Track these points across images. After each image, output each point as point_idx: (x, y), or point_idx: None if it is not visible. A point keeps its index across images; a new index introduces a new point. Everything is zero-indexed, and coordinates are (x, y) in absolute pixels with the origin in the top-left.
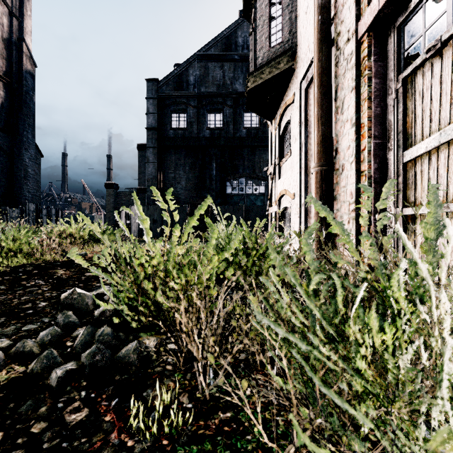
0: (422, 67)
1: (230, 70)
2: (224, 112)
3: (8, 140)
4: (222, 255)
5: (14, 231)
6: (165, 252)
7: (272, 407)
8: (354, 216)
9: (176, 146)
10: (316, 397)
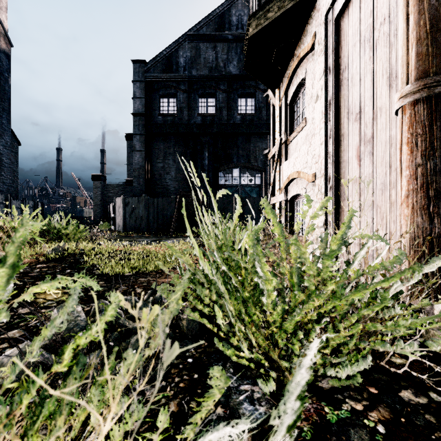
0: None
1: (223, 51)
2: (216, 96)
3: None
4: None
5: None
6: (135, 255)
7: None
8: None
9: (165, 133)
10: None
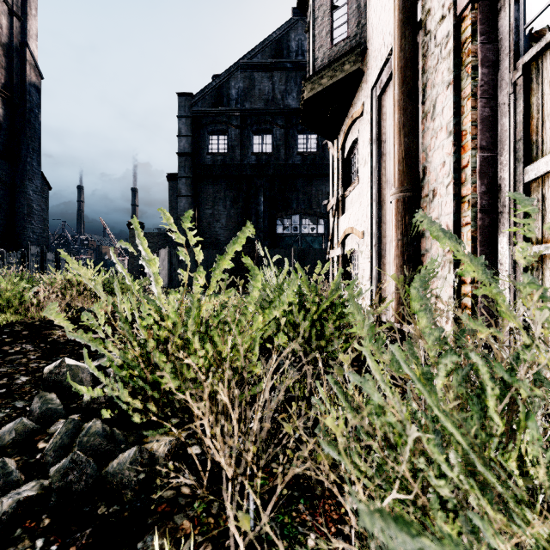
0: None
1: (281, 81)
2: (273, 133)
3: (7, 168)
4: (269, 313)
5: (2, 279)
6: None
7: None
8: (451, 258)
9: (215, 175)
10: None
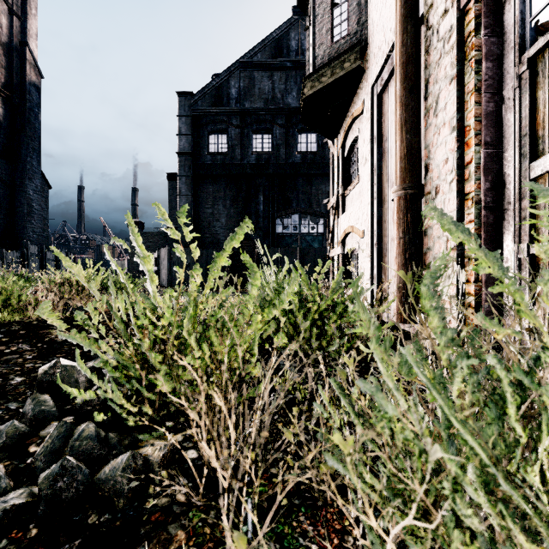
0: None
1: (281, 81)
2: (273, 132)
3: (7, 168)
4: (269, 312)
5: None
6: None
7: None
8: (455, 256)
9: (214, 174)
10: None
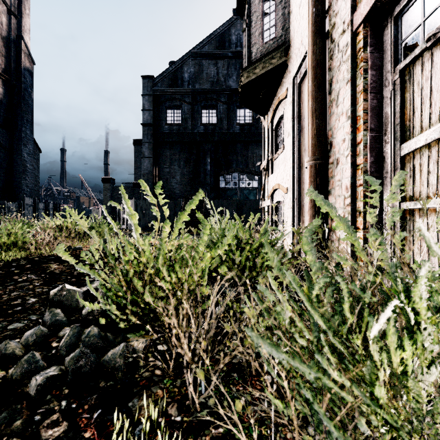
0: (421, 57)
1: (224, 67)
2: (217, 108)
3: (7, 136)
4: (215, 252)
5: (9, 225)
6: None
7: (269, 421)
8: (349, 210)
9: (171, 141)
10: (320, 420)
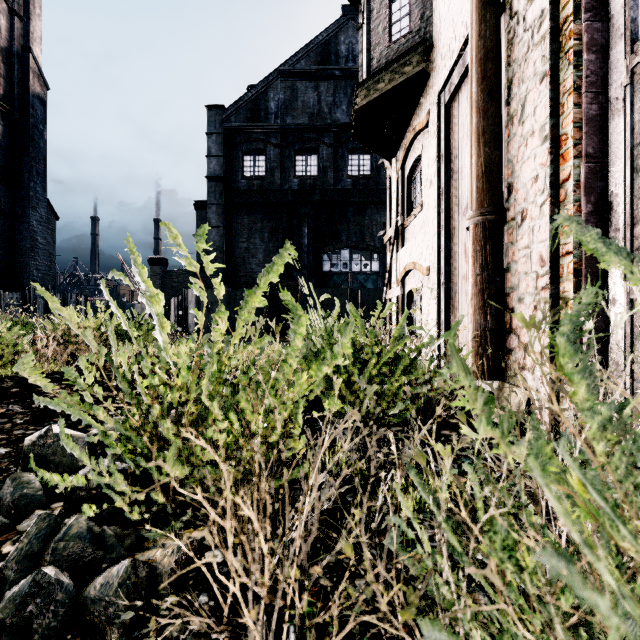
0: None
1: (328, 92)
2: (319, 153)
3: (7, 195)
4: (317, 370)
5: None
6: None
7: None
8: (547, 297)
9: (250, 202)
10: None
